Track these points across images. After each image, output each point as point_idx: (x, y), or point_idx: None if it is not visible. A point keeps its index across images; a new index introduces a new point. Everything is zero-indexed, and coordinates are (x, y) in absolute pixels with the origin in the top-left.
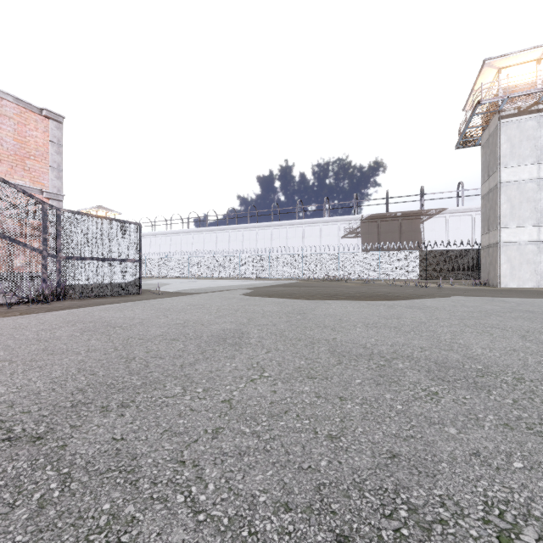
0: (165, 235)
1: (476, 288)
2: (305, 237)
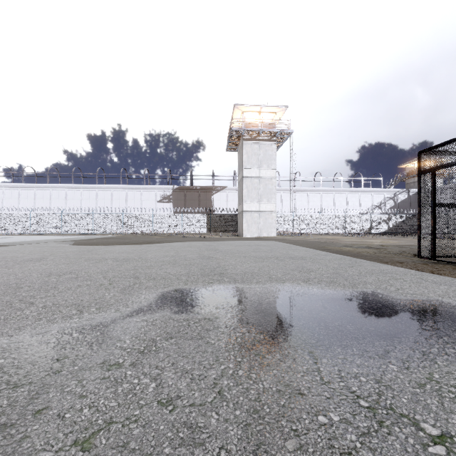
0: None
1: (230, 238)
2: (128, 199)
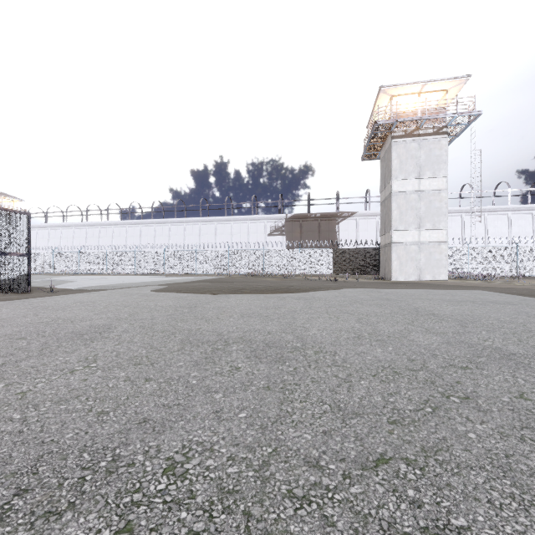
0: (80, 227)
1: (374, 282)
2: (233, 233)
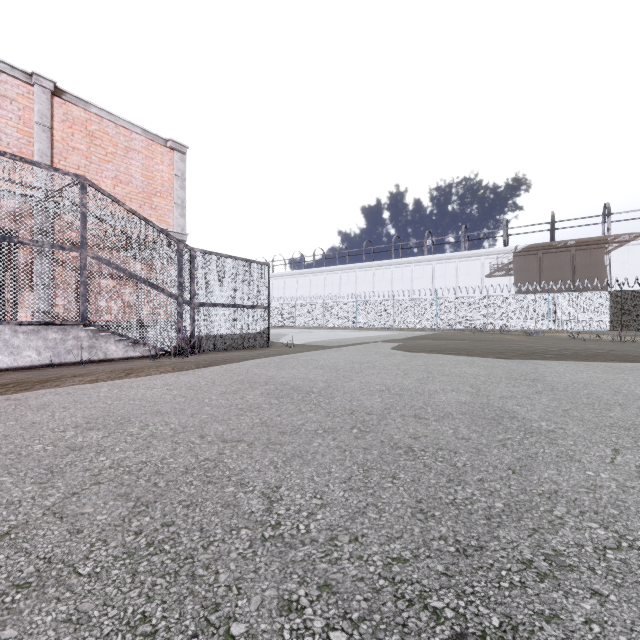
0: None
1: None
2: (435, 276)
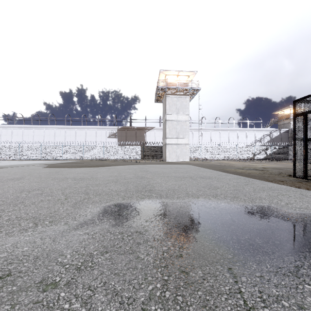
0: None
1: (157, 162)
2: (87, 136)
